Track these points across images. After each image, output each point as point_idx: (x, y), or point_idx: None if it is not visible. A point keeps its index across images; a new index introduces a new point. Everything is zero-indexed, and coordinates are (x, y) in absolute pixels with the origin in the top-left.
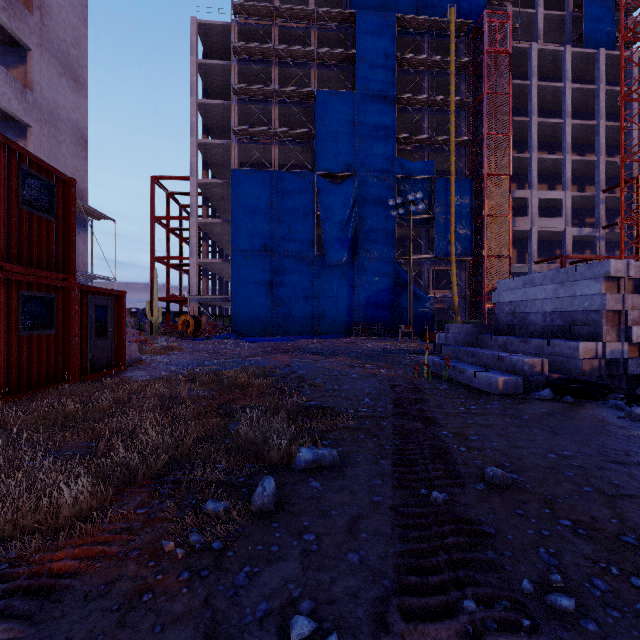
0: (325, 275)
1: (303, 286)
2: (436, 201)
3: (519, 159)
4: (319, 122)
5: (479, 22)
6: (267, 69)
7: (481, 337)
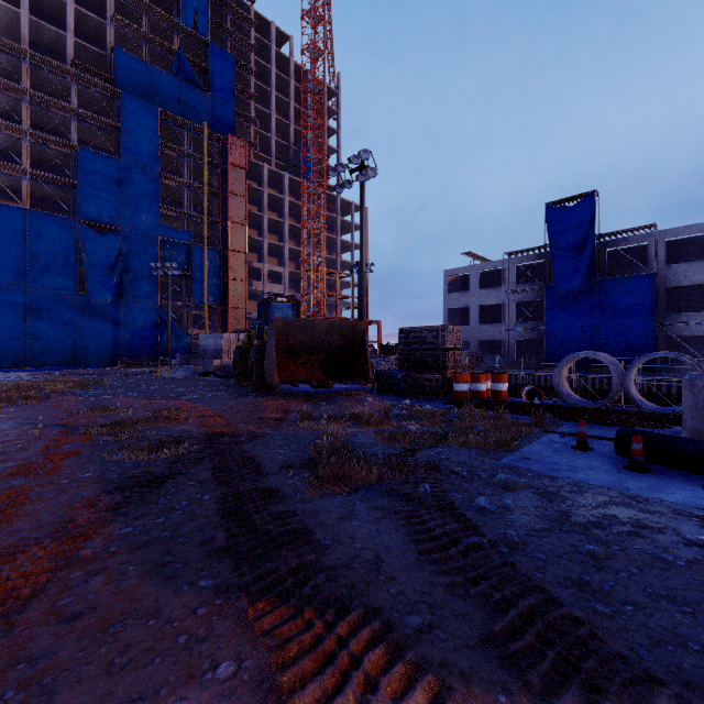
0: (89, 313)
1: (64, 321)
2: (193, 262)
3: (257, 240)
4: (82, 176)
5: (226, 139)
6: (16, 101)
7: (192, 360)
